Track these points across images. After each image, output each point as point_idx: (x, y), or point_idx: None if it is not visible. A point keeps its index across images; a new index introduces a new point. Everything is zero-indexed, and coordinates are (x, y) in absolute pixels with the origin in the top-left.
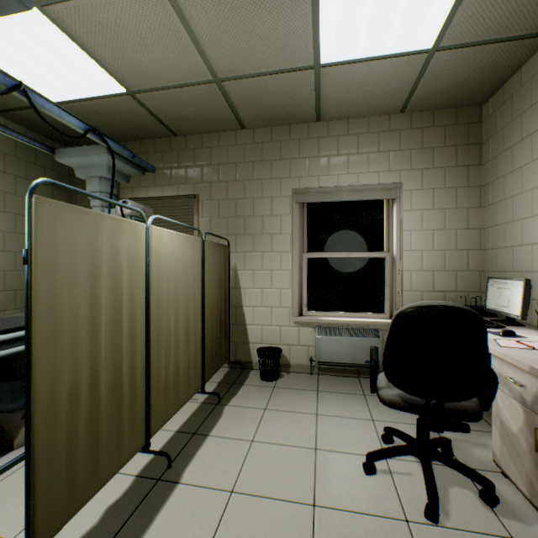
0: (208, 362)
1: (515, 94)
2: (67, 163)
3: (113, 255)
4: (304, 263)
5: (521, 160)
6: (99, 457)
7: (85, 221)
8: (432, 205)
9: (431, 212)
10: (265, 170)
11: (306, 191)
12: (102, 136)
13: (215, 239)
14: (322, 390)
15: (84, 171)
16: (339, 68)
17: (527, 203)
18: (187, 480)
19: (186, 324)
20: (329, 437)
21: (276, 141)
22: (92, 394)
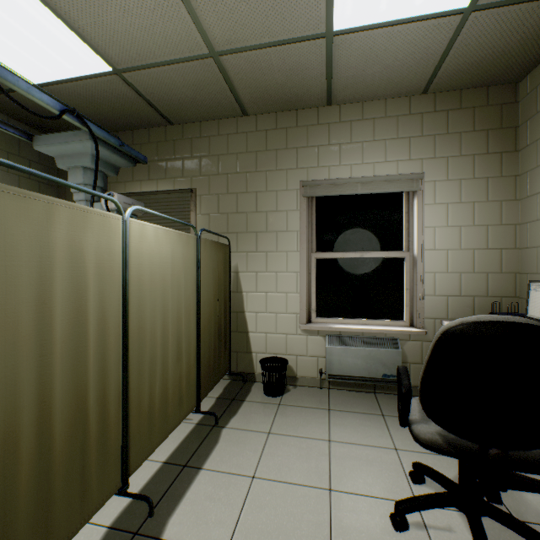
0: (205, 377)
1: None
2: (47, 152)
3: (74, 254)
4: (313, 264)
5: None
6: (52, 517)
7: (29, 208)
8: (459, 198)
9: (458, 206)
10: (269, 160)
11: (315, 183)
12: (83, 119)
13: (214, 237)
14: (334, 408)
15: (66, 160)
16: (355, 36)
17: None
18: (171, 535)
19: (176, 335)
20: (346, 473)
21: (281, 128)
22: (40, 436)
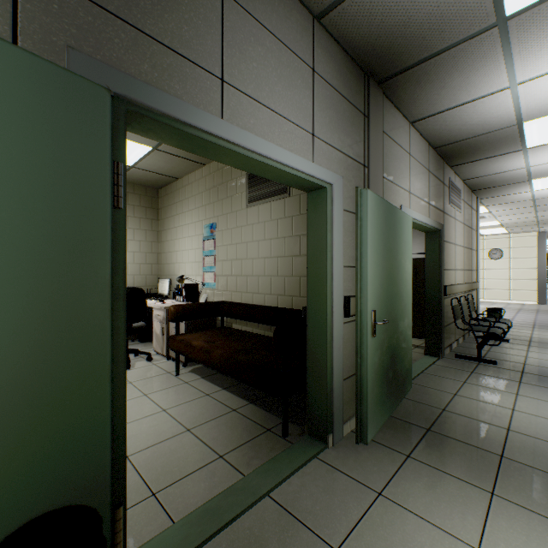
0: None
1: (170, 194)
2: None
3: None
4: None
5: (172, 225)
6: None
7: None
8: (134, 238)
9: (134, 241)
10: None
11: None
12: None
13: None
14: None
15: None
16: None
17: (173, 245)
18: None
19: None
20: None
21: None
22: None
